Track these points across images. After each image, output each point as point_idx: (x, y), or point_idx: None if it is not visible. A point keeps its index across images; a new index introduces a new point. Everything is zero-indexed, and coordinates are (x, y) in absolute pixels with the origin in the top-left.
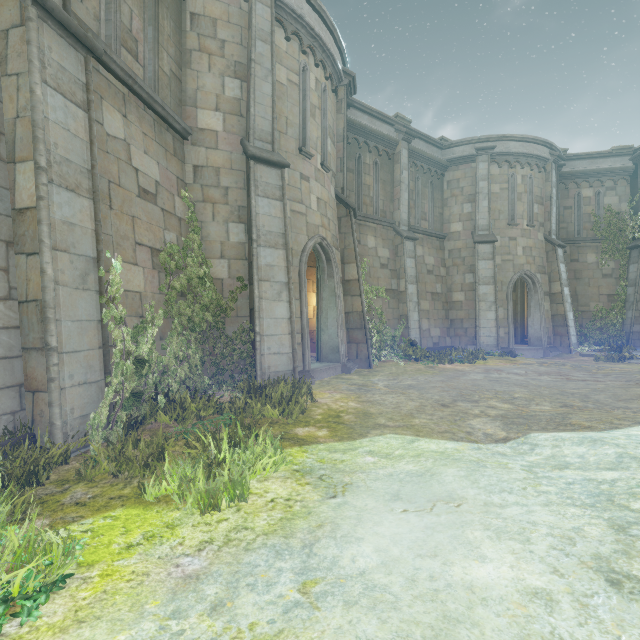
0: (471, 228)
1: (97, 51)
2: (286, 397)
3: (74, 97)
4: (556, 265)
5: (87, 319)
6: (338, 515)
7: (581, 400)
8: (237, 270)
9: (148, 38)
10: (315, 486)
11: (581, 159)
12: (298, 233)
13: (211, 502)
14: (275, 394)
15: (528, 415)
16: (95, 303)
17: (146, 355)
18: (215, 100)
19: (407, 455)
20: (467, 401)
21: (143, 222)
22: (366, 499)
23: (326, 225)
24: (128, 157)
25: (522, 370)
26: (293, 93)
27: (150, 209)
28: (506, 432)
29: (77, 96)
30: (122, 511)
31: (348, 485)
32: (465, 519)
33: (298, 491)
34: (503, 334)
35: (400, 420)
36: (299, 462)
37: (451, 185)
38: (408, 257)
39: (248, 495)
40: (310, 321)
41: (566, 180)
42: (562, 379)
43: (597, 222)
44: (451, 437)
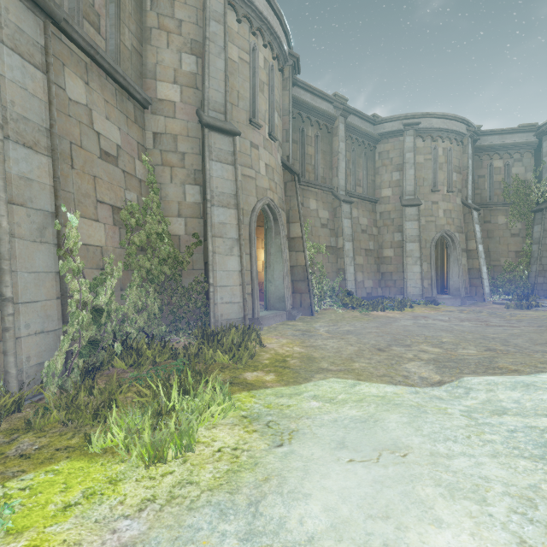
0: (399, 193)
1: (56, 16)
2: (236, 343)
3: (32, 58)
4: (472, 226)
5: (45, 271)
6: (285, 466)
7: (502, 344)
8: (193, 227)
9: (110, 14)
10: (262, 433)
11: (493, 135)
12: (248, 195)
13: (157, 454)
14: (226, 340)
15: (457, 359)
16: (53, 255)
17: (105, 305)
18: (173, 74)
19: (350, 400)
20: (401, 345)
21: (104, 182)
22: (312, 447)
23: (273, 188)
24: (90, 121)
25: (445, 317)
26: (244, 70)
27: (111, 170)
28: (440, 376)
29: (35, 58)
30: (66, 464)
31: (294, 432)
32: (414, 472)
33: (245, 439)
34: (427, 285)
35: (341, 364)
36: (247, 408)
37: (382, 156)
38: (345, 218)
39: (195, 445)
40: (259, 274)
41: (480, 153)
42: (482, 325)
43: (506, 189)
44: (389, 381)
